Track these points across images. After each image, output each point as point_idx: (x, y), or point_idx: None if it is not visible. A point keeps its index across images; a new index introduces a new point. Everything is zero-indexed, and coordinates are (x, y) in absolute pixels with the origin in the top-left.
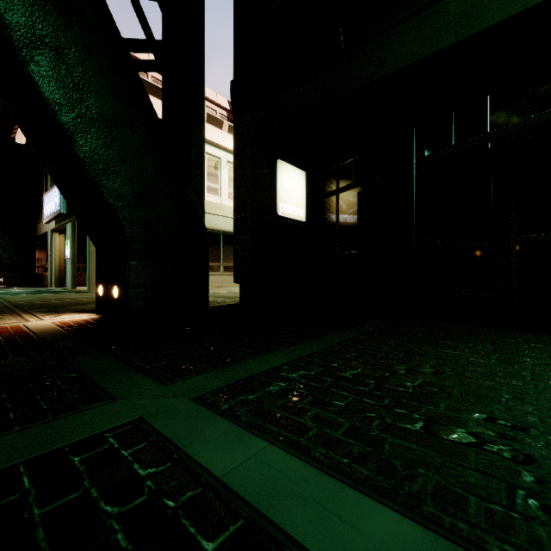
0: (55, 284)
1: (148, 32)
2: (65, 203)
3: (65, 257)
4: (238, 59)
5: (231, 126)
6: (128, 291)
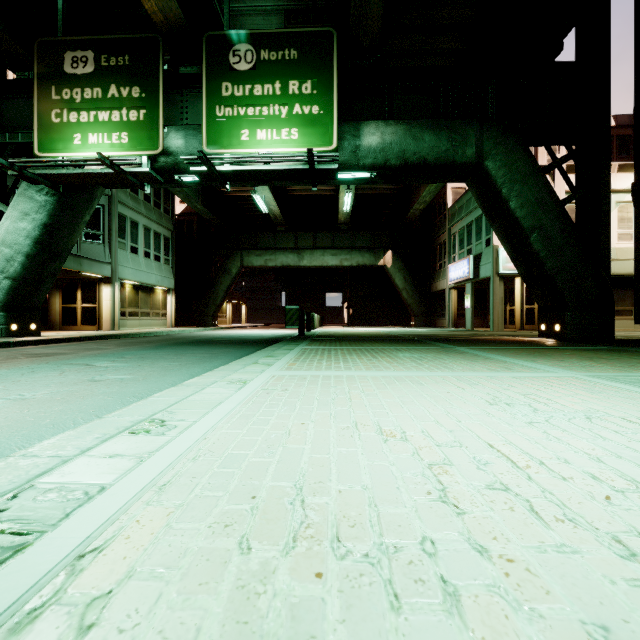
0: (451, 326)
1: (567, 180)
2: (472, 271)
3: (465, 307)
4: (638, 166)
5: (621, 165)
6: (567, 327)
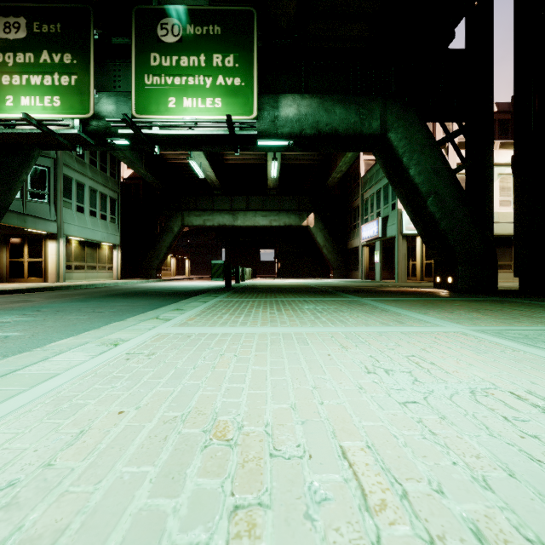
0: (364, 278)
1: (458, 152)
2: (380, 231)
3: (375, 262)
4: (516, 141)
5: (502, 143)
6: (458, 279)
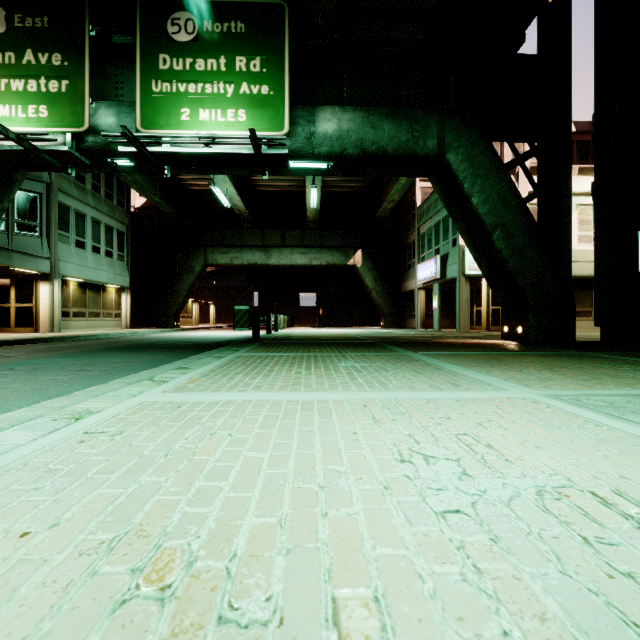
0: (420, 327)
1: (529, 178)
2: (439, 271)
3: (433, 308)
4: (598, 165)
5: (581, 168)
6: (529, 329)
